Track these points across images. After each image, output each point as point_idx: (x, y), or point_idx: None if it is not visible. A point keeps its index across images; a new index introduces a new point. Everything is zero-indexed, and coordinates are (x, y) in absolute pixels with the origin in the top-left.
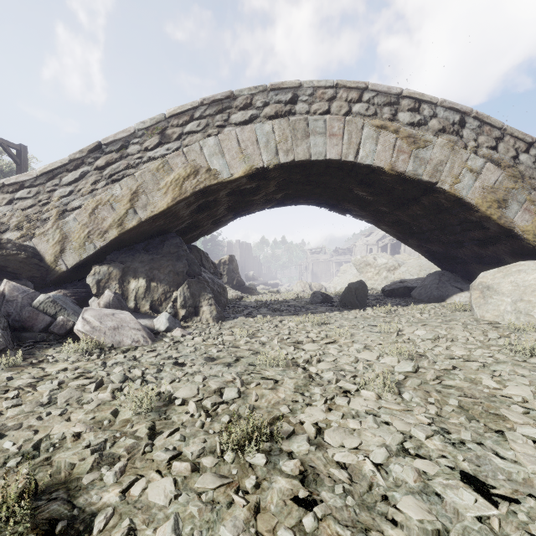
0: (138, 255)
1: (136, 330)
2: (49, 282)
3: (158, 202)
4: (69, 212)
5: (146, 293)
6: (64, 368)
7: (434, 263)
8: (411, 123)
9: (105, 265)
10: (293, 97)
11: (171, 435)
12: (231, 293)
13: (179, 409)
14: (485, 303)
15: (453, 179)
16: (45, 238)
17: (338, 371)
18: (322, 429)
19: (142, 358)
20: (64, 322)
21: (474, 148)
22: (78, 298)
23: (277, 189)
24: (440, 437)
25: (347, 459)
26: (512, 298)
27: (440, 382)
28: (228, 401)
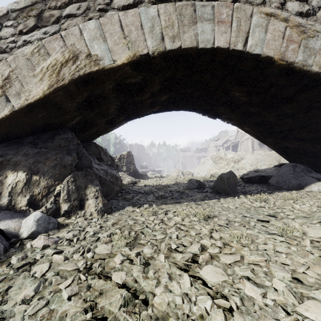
0: (23, 148)
1: None
2: None
3: (33, 89)
4: None
5: (25, 188)
6: None
7: (283, 157)
8: (300, 13)
9: None
10: None
11: None
12: (127, 179)
13: None
14: None
15: None
16: None
17: None
18: None
19: None
20: None
21: None
22: None
23: (162, 92)
24: None
25: None
26: None
27: None
28: None
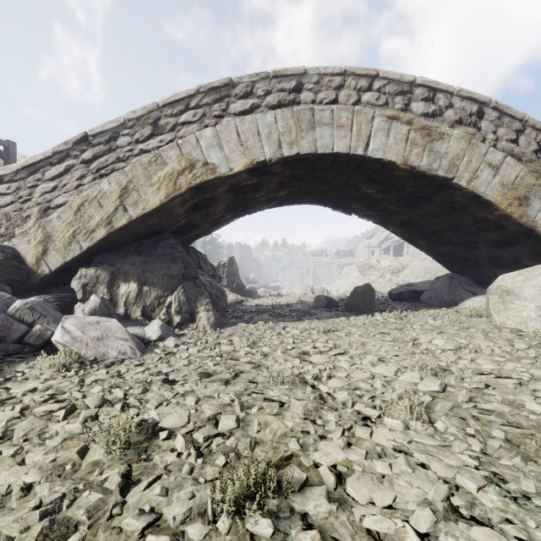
0: (129, 256)
1: (124, 340)
2: (31, 286)
3: (150, 198)
4: (53, 209)
5: (138, 298)
6: (34, 387)
7: (443, 265)
8: (425, 114)
9: (92, 268)
10: (297, 85)
11: (149, 486)
12: (231, 297)
13: (164, 444)
14: (505, 309)
15: (471, 175)
16: (26, 238)
17: (353, 390)
18: (342, 474)
19: (128, 373)
20: (41, 331)
21: (493, 141)
22: (62, 304)
23: (279, 187)
24: (496, 489)
25: (381, 526)
26: (537, 304)
27: (475, 405)
28: (224, 433)
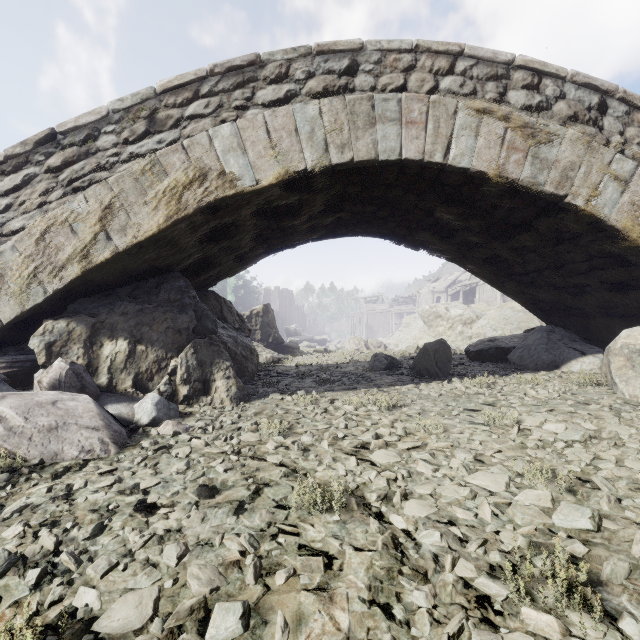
0: (119, 303)
1: (91, 430)
2: None
3: (144, 222)
4: (5, 237)
5: (129, 362)
6: None
7: (536, 315)
8: (527, 107)
9: (62, 320)
10: (351, 65)
11: None
12: (265, 354)
13: None
14: (636, 376)
15: (590, 191)
16: None
17: (446, 524)
18: None
19: (83, 490)
20: None
21: (620, 145)
22: (18, 370)
23: (326, 211)
24: None
25: None
26: None
27: None
28: None
